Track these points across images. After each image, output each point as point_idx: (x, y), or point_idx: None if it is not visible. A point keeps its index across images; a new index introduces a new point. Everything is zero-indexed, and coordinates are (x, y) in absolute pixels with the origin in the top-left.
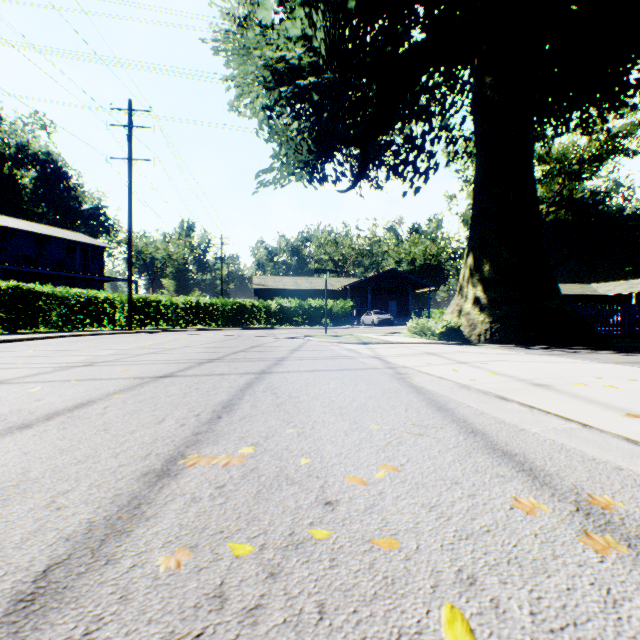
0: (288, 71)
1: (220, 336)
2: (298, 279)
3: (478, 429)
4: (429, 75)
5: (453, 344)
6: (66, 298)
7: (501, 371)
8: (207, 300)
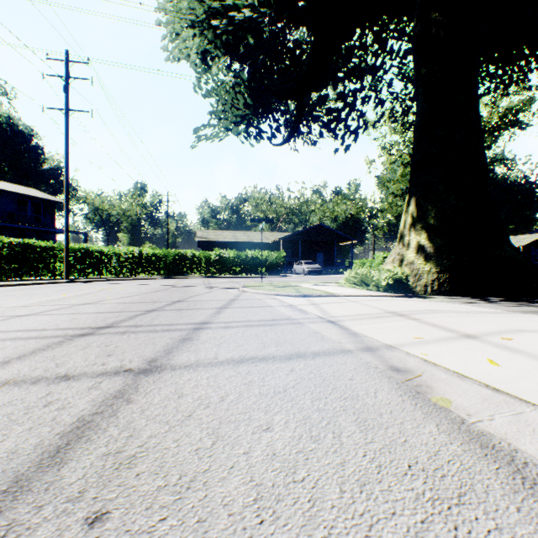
0: (222, 7)
1: (153, 286)
2: (237, 233)
3: None
4: (363, 29)
5: (402, 296)
6: (0, 247)
7: None
8: (150, 250)
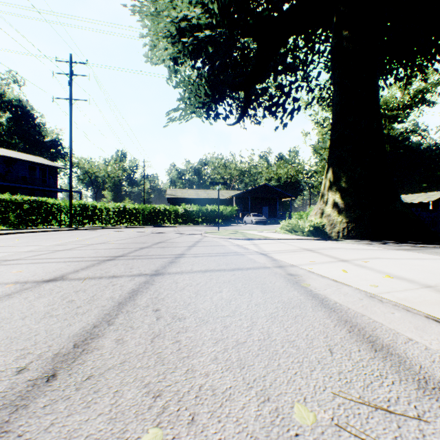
0: (189, 27)
1: (137, 233)
2: (199, 191)
3: None
4: (296, 37)
5: (319, 240)
6: (21, 203)
7: (391, 272)
8: (131, 205)
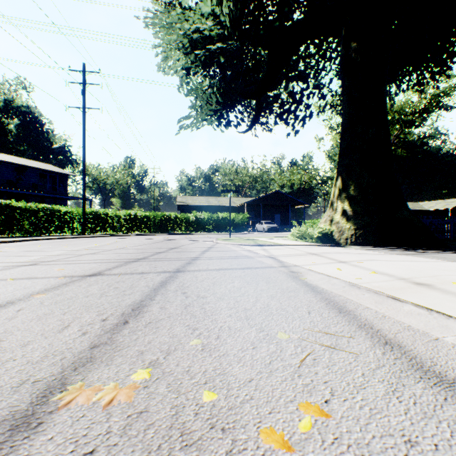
0: (201, 39)
1: (150, 240)
2: (209, 198)
3: (390, 338)
4: (306, 45)
5: (327, 246)
6: (36, 211)
7: (379, 270)
8: (142, 213)
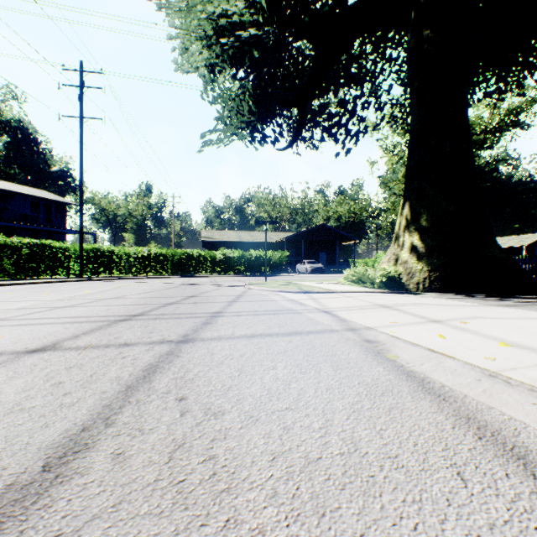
0: (229, 25)
1: (164, 284)
2: (241, 233)
3: None
4: (362, 40)
5: (394, 293)
6: (19, 248)
7: (506, 338)
8: (158, 250)
